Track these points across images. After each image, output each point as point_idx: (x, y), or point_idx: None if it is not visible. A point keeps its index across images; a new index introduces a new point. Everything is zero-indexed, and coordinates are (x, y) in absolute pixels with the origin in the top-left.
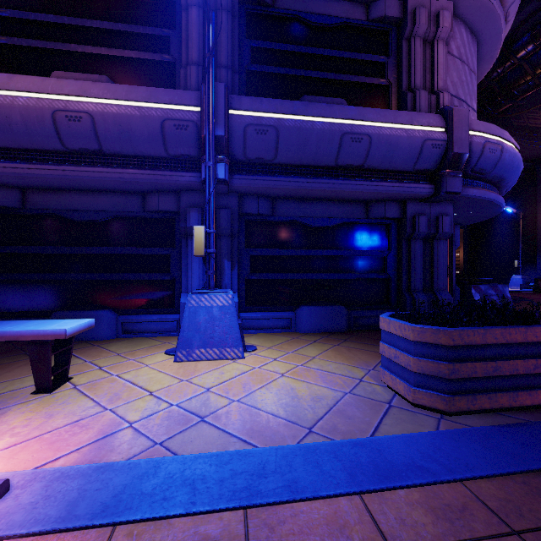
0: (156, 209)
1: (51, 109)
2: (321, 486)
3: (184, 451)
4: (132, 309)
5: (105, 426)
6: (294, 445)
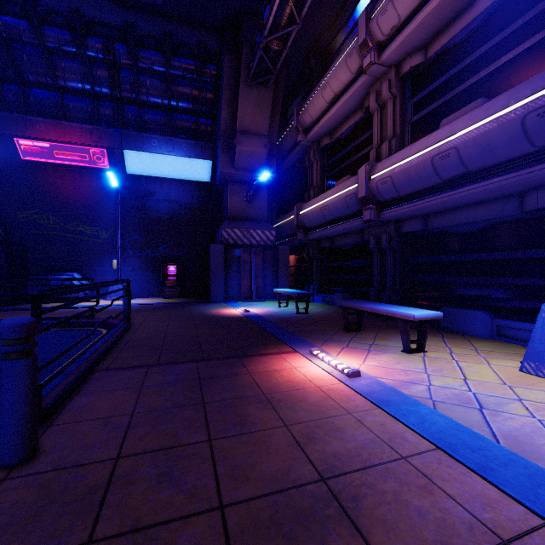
0: (534, 207)
1: (430, 158)
2: (511, 487)
3: (441, 411)
4: (509, 314)
5: (416, 378)
6: (536, 465)
